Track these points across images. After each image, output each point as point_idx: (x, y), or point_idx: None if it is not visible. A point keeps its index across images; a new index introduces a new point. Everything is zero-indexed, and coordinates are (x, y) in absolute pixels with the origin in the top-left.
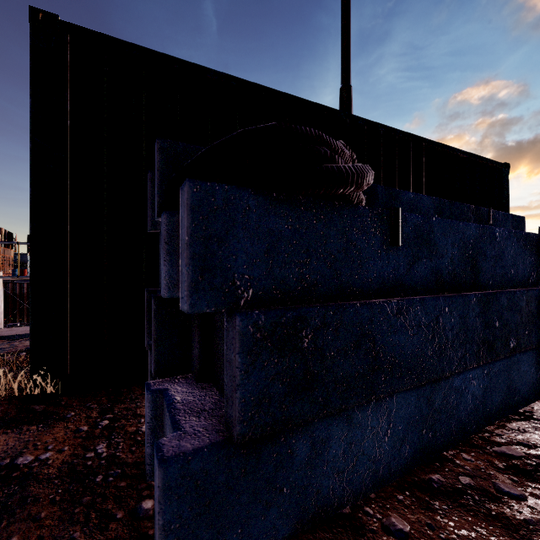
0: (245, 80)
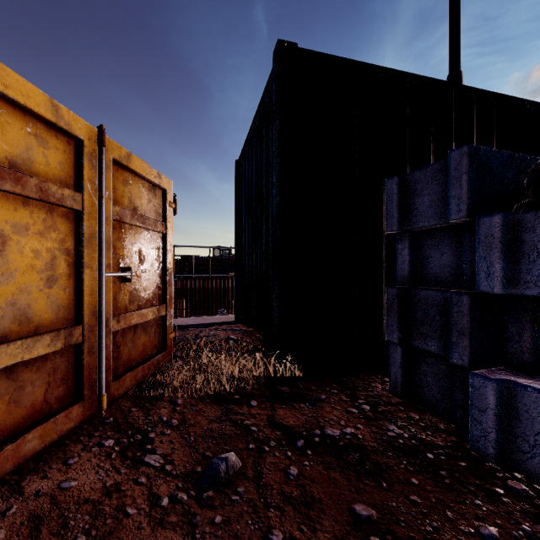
0: (437, 80)
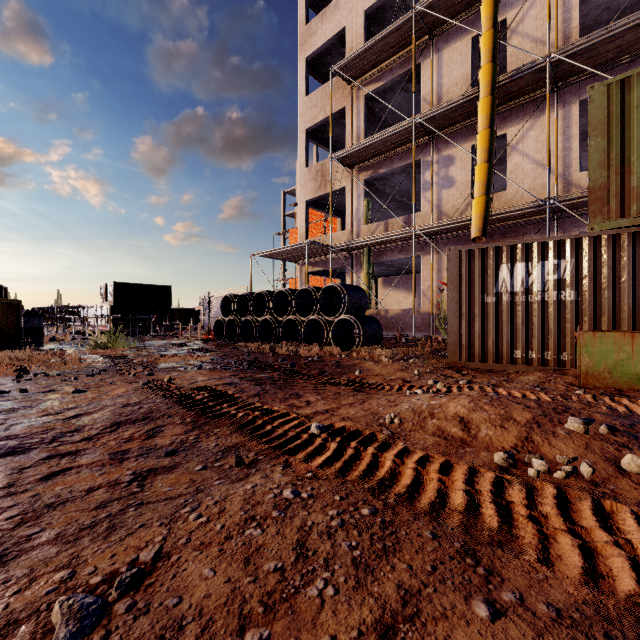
0: None
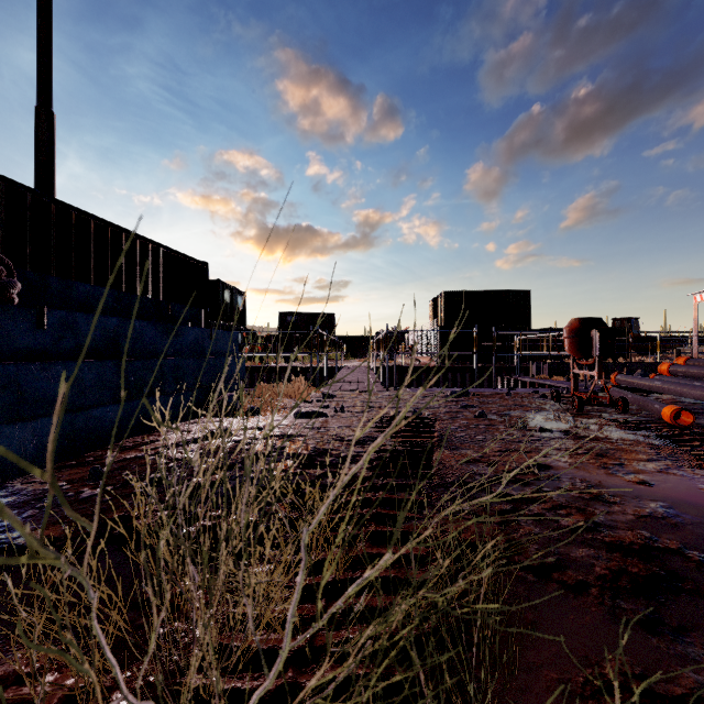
0: None
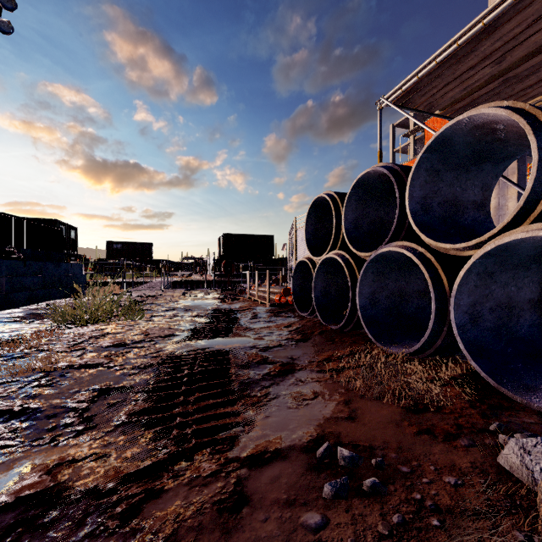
0: None
